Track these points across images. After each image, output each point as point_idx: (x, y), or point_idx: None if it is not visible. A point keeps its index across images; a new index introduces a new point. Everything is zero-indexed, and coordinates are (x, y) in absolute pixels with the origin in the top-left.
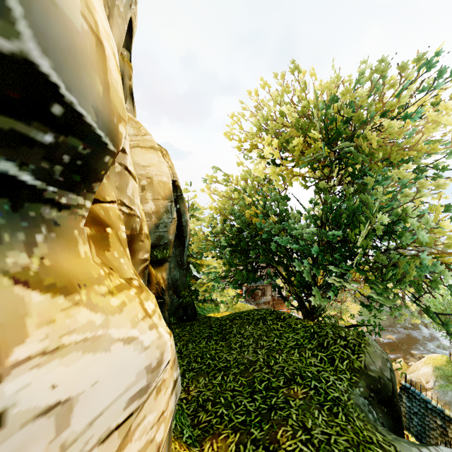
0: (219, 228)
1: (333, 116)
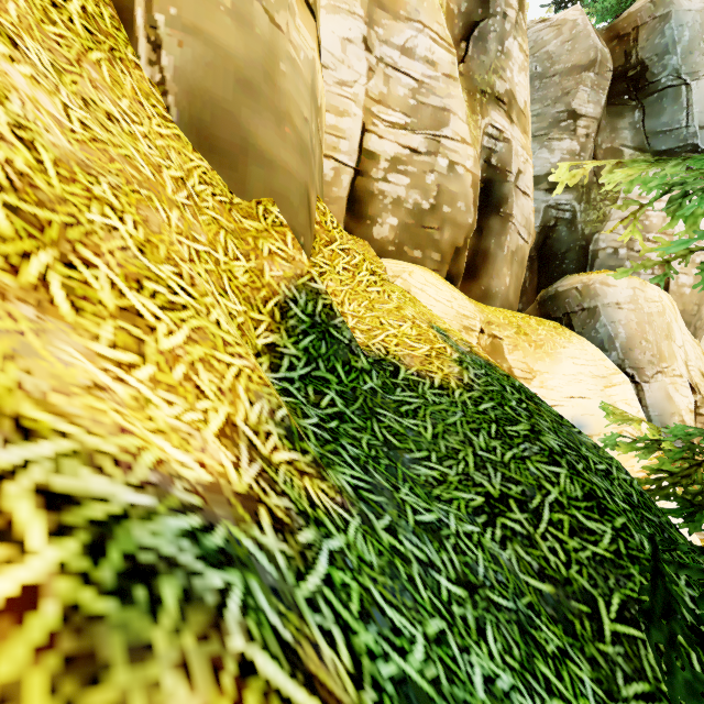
0: None
1: None
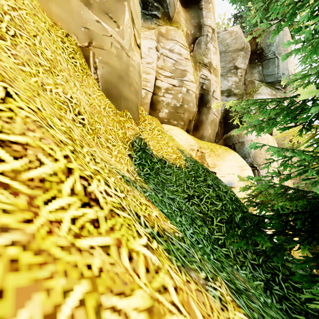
0: None
1: None
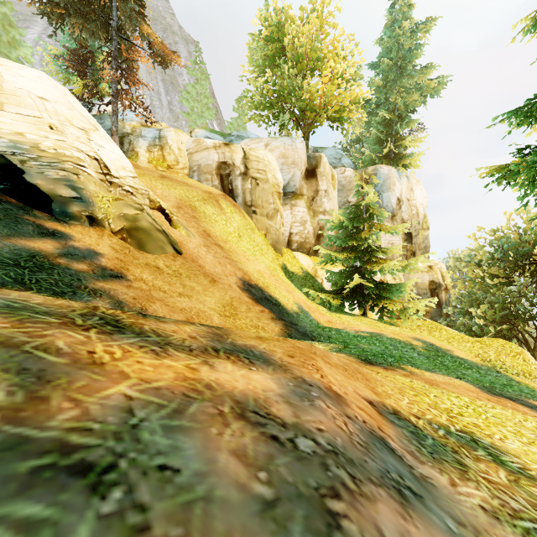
0: (457, 302)
1: (479, 260)
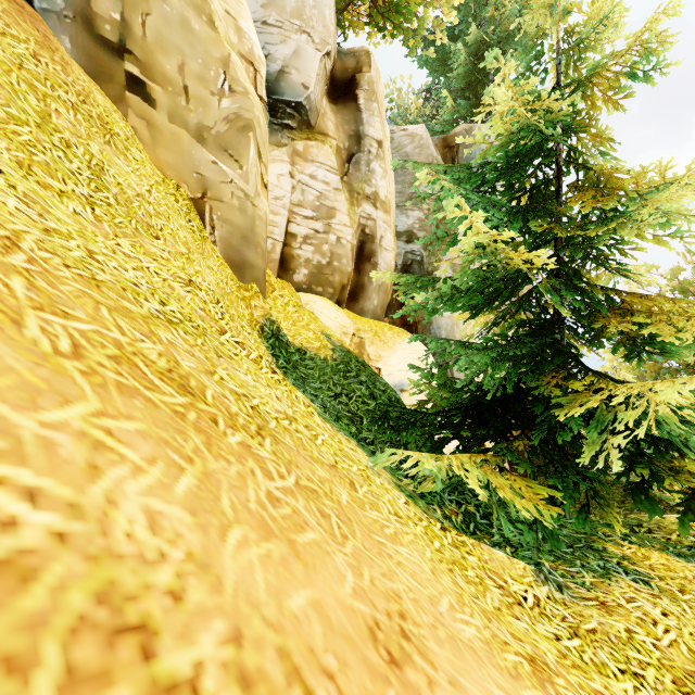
0: None
1: None
